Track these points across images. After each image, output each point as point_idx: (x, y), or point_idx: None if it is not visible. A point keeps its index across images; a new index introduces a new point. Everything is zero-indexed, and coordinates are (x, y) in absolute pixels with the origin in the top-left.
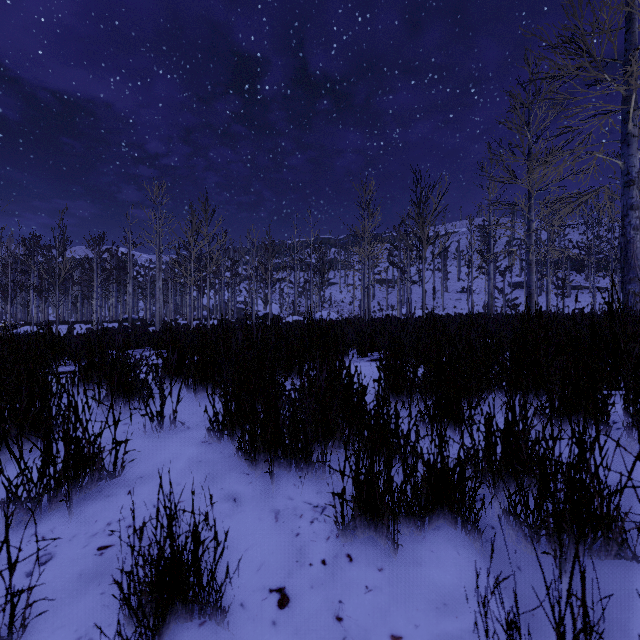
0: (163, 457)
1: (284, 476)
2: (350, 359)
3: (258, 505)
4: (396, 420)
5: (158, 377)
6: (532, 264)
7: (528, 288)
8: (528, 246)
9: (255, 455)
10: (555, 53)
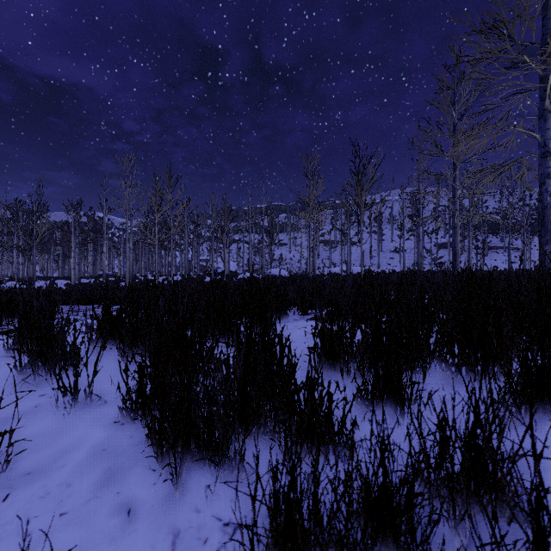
0: (64, 443)
1: (196, 474)
2: (291, 317)
3: (155, 521)
4: (329, 404)
5: (93, 339)
6: (457, 227)
7: (453, 248)
8: (453, 211)
9: (161, 449)
10: (480, 37)
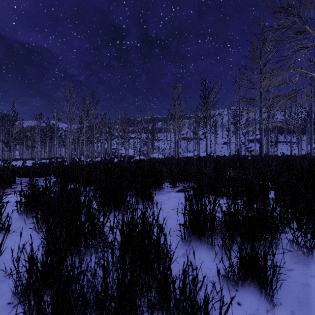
0: None
1: None
2: (165, 189)
3: None
4: (205, 305)
5: (21, 211)
6: (262, 130)
7: (260, 142)
8: (260, 120)
9: None
10: (279, 14)
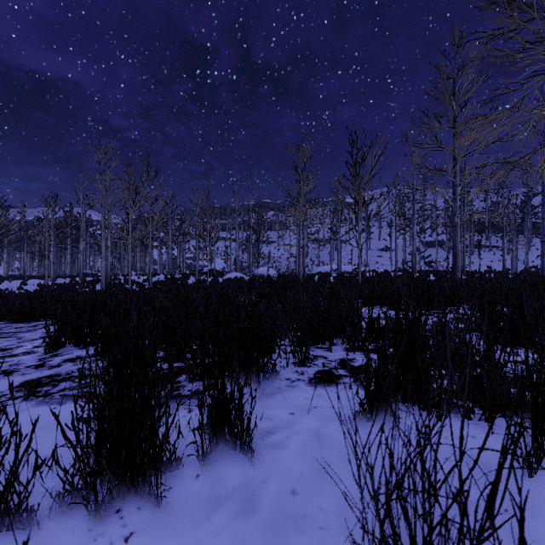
0: None
1: None
2: (282, 372)
3: None
4: None
5: None
6: (457, 226)
7: (454, 249)
8: (454, 209)
9: None
10: (501, 3)
